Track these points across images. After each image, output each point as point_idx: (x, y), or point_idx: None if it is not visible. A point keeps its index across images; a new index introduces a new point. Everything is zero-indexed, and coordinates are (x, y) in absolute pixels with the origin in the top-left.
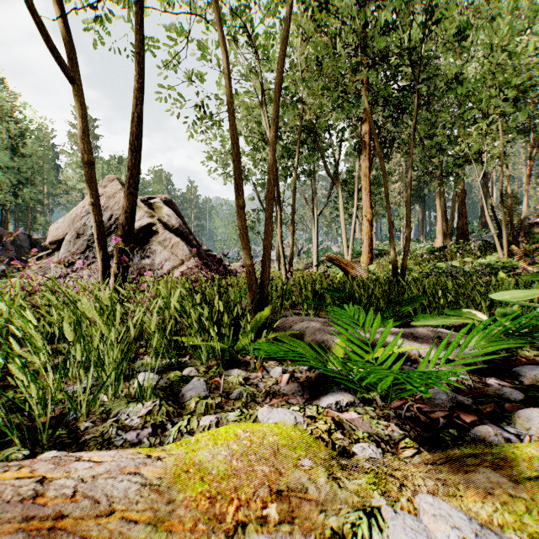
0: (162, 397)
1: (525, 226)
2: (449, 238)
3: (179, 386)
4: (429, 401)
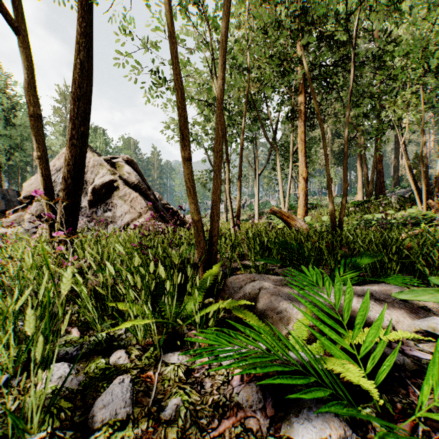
0: (62, 418)
1: (432, 184)
2: (370, 194)
3: (97, 388)
4: None
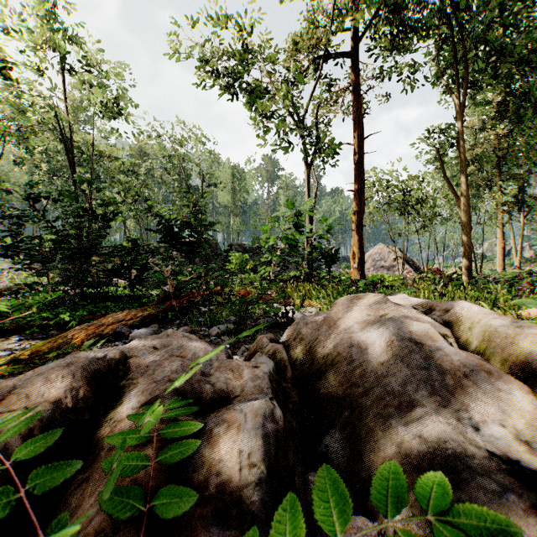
0: None
1: None
2: None
3: None
4: None
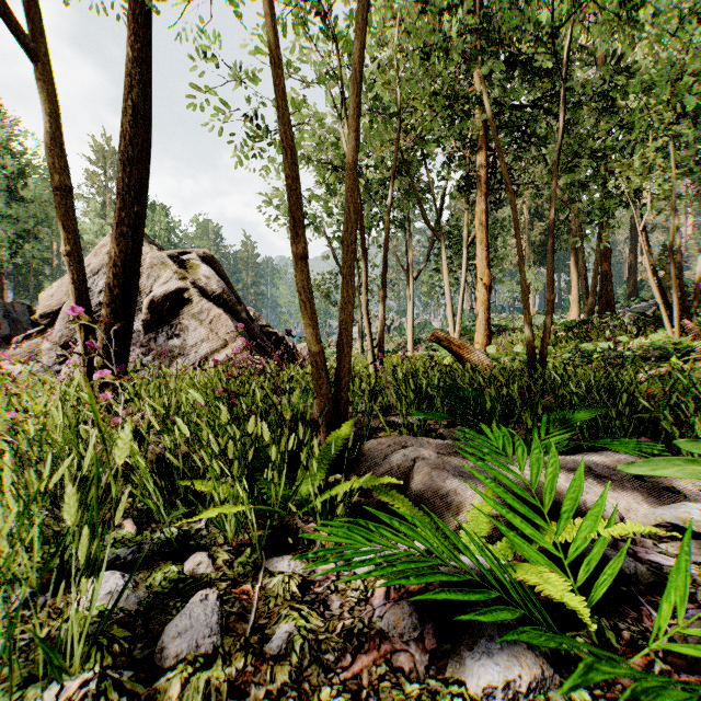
0: (116, 652)
1: (689, 294)
2: (590, 310)
3: (166, 609)
4: (698, 660)
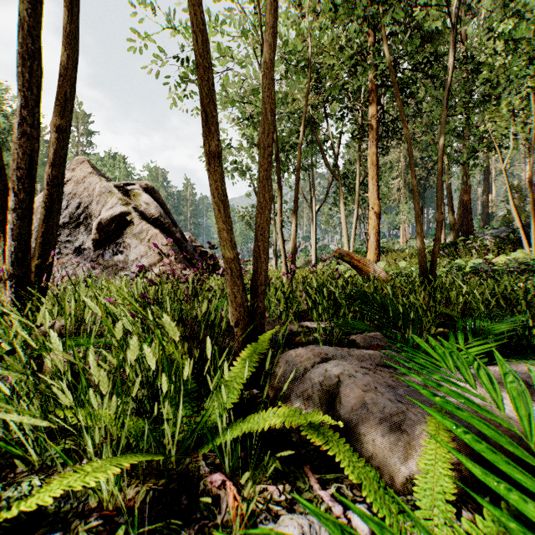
0: None
1: None
2: (456, 234)
3: None
4: None
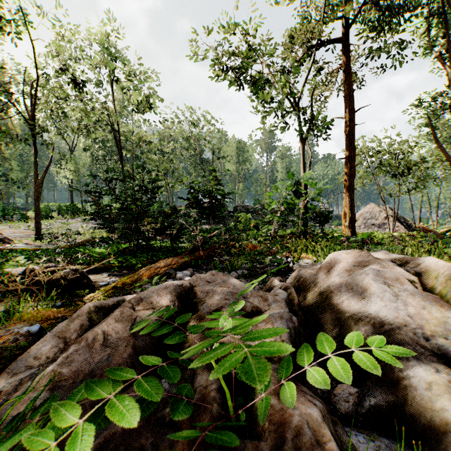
0: None
1: None
2: None
3: None
4: None
